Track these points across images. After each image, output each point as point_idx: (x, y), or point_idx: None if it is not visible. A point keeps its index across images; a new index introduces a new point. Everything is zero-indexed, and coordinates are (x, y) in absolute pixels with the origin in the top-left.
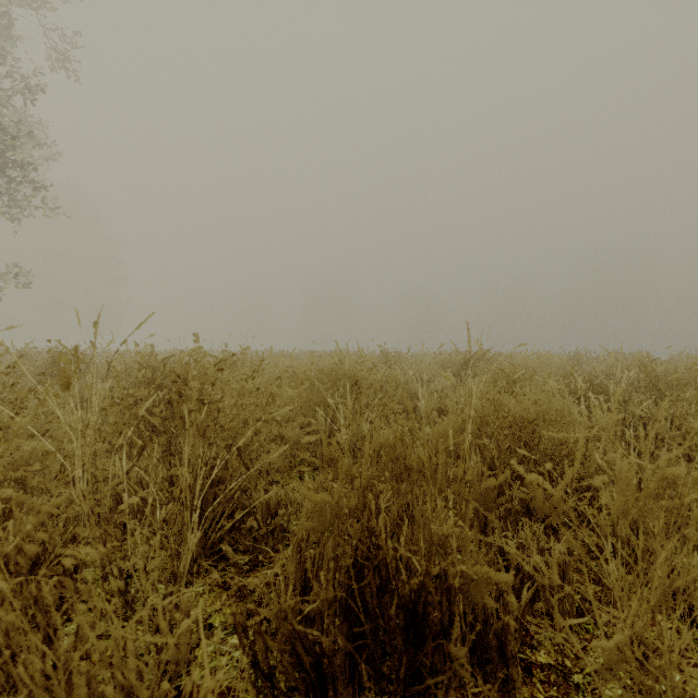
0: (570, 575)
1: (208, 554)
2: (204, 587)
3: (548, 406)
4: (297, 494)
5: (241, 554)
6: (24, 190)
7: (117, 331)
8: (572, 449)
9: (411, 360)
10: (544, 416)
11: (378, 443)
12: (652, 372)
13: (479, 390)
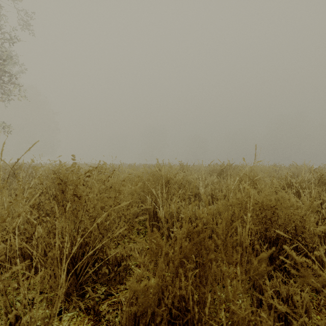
0: (310, 312)
1: (79, 289)
2: (74, 312)
3: (276, 195)
4: (133, 252)
5: (100, 286)
6: (11, 88)
7: (42, 153)
8: (297, 223)
9: (194, 168)
10: (281, 203)
11: (186, 230)
12: (321, 175)
13: (232, 185)
